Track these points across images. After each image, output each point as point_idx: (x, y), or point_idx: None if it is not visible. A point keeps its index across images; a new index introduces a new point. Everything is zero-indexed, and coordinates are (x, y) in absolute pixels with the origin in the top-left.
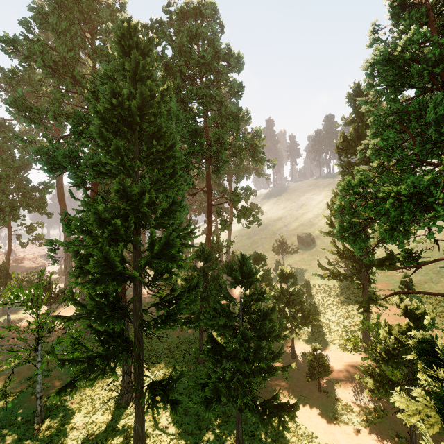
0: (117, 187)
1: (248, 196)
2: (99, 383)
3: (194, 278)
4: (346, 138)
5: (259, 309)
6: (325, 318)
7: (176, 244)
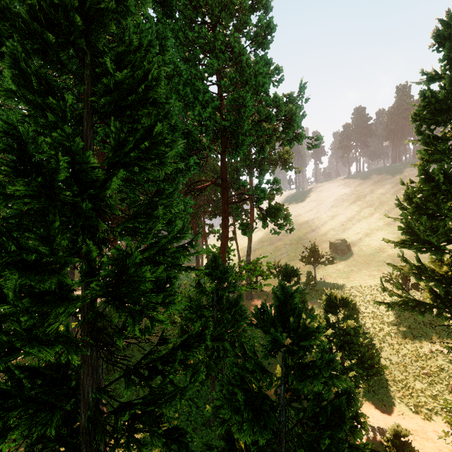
0: (2, 143)
1: (276, 192)
2: None
3: (203, 306)
4: (433, 97)
5: (316, 391)
6: (382, 356)
7: (144, 276)
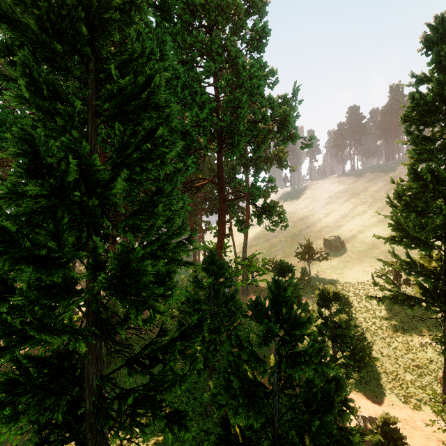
0: (16, 147)
1: (271, 190)
2: (69, 445)
3: (200, 300)
4: (421, 99)
5: (307, 378)
6: (374, 349)
7: (147, 269)
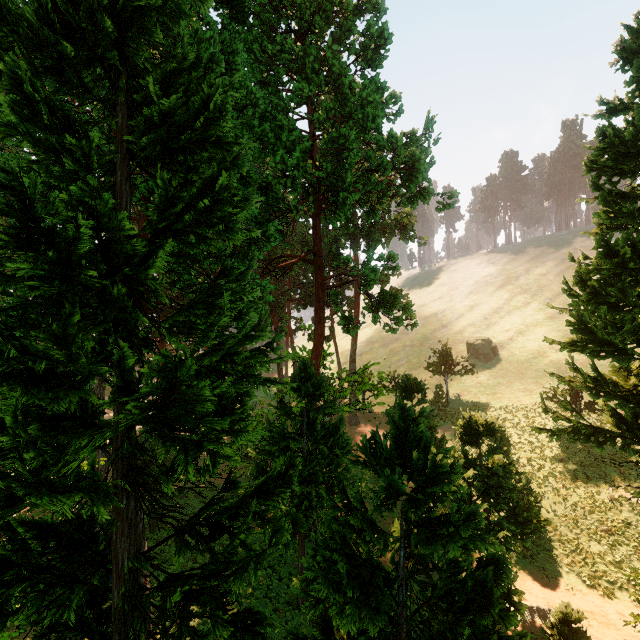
0: None
1: (392, 272)
2: None
3: (288, 434)
4: (616, 137)
5: (450, 558)
6: (543, 506)
7: (203, 393)
